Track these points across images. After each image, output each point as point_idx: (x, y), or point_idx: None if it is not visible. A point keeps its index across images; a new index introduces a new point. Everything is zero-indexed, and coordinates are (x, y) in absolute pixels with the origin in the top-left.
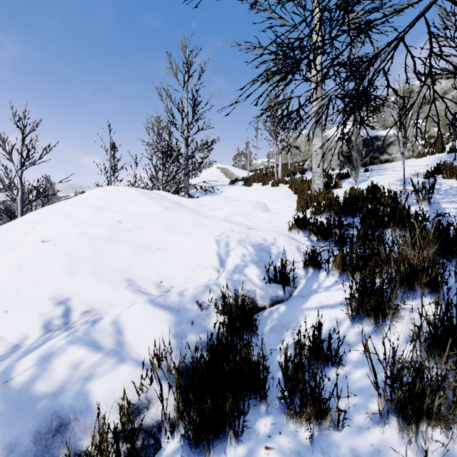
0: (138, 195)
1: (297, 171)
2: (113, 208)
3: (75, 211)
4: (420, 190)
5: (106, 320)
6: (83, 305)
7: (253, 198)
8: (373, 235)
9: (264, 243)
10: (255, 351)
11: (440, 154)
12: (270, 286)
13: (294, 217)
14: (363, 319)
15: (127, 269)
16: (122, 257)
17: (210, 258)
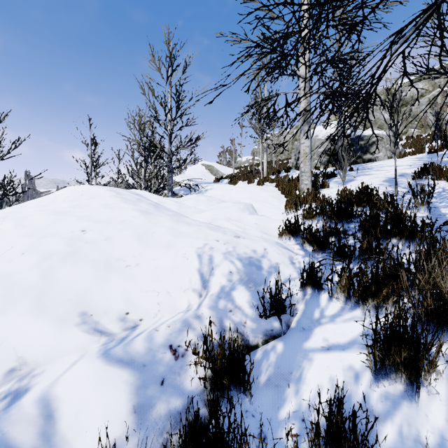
0: (111, 196)
1: (282, 169)
2: (78, 213)
3: (31, 217)
4: (419, 194)
5: (30, 395)
6: (11, 360)
7: (239, 199)
8: (378, 248)
9: (254, 256)
10: (248, 422)
11: (421, 154)
12: (264, 316)
13: (285, 222)
14: (390, 375)
15: (83, 297)
16: (79, 280)
17: (190, 277)
